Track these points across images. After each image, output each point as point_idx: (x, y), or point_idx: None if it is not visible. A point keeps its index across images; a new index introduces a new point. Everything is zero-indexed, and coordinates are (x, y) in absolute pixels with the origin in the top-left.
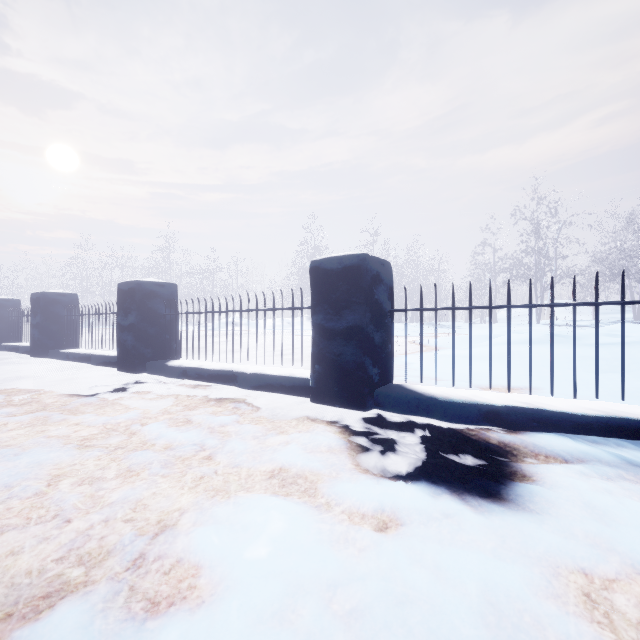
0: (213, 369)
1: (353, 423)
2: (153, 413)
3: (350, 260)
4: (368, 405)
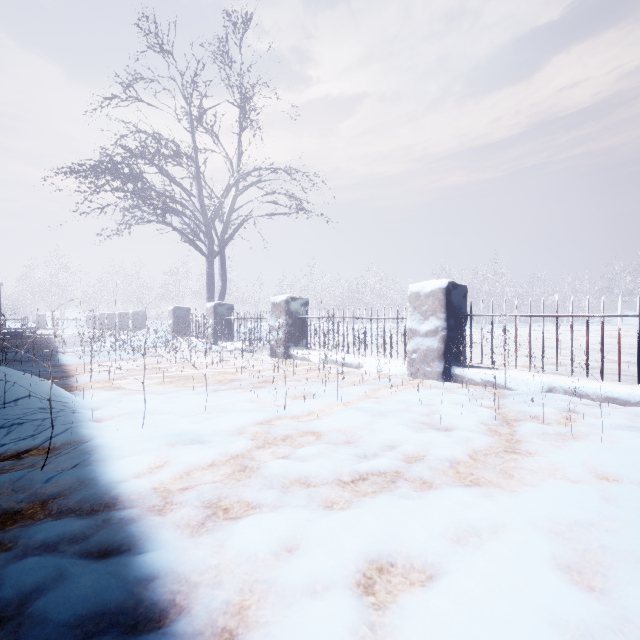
0: None
1: None
2: None
3: None
4: None
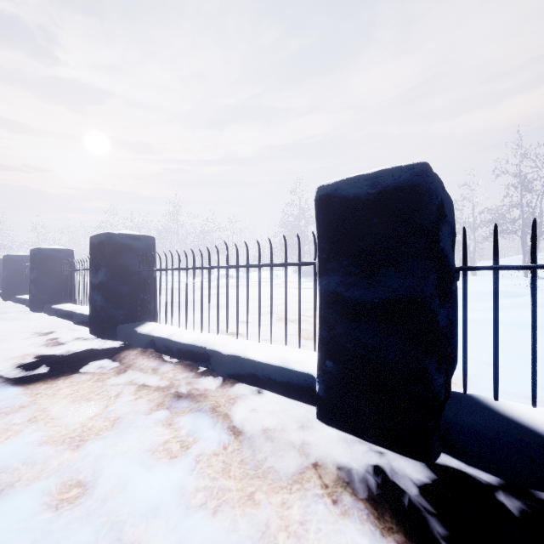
0: (183, 342)
1: (427, 521)
2: (57, 441)
3: (395, 176)
4: (434, 450)
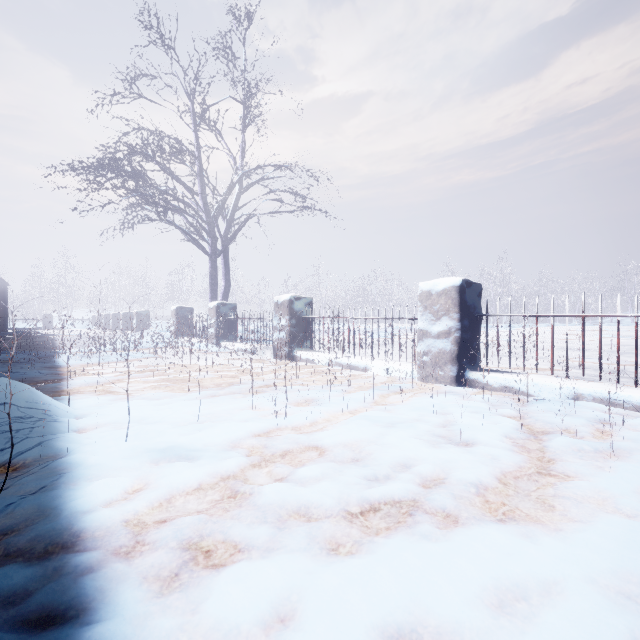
0: None
1: None
2: None
3: None
4: None
